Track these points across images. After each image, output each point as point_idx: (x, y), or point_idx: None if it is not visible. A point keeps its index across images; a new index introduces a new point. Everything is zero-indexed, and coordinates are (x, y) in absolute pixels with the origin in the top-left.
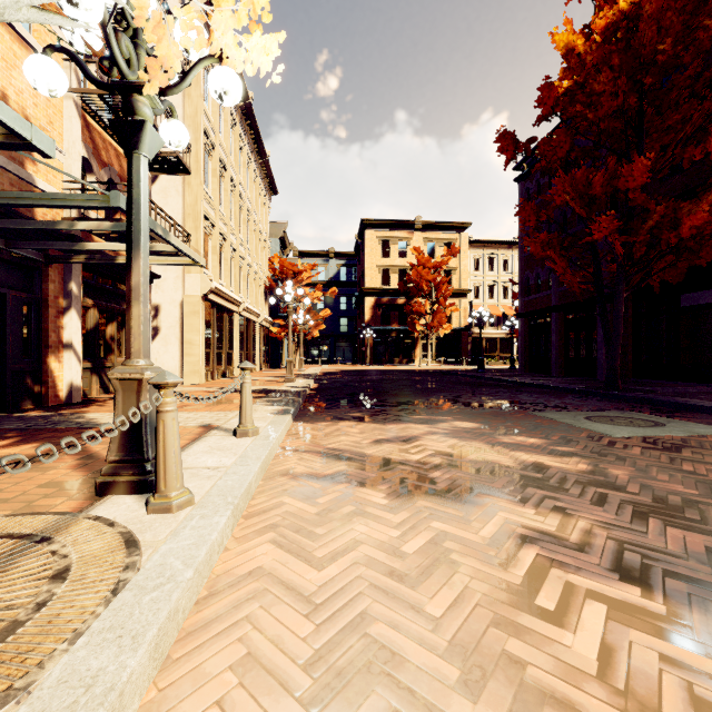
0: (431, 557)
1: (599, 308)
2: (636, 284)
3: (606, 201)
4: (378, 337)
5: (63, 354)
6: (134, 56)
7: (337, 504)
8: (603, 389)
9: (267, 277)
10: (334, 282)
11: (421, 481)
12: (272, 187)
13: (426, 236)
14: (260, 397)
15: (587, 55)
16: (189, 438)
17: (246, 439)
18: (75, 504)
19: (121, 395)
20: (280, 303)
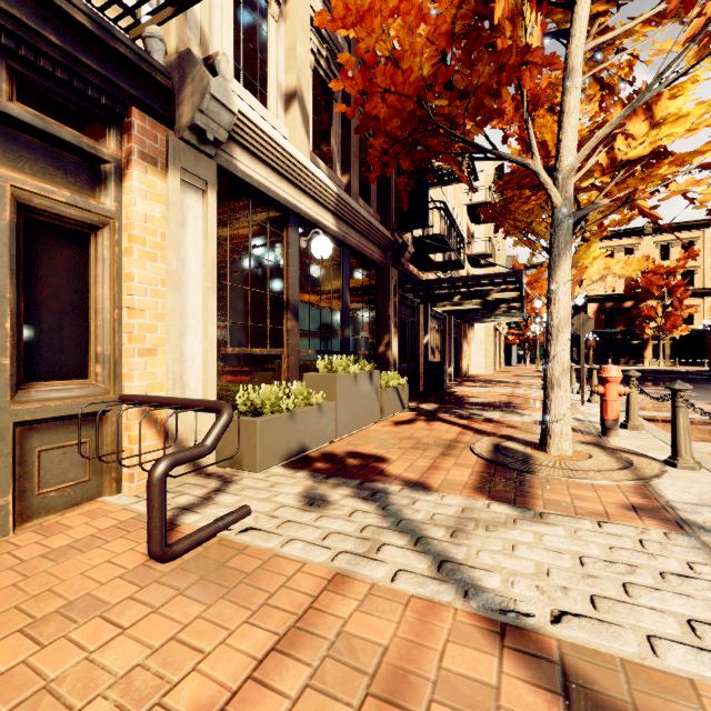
0: None
1: None
2: None
3: None
4: (601, 340)
5: (463, 358)
6: None
7: None
8: None
9: None
10: None
11: None
12: None
13: (658, 239)
14: None
15: None
16: None
17: None
18: None
19: None
20: None
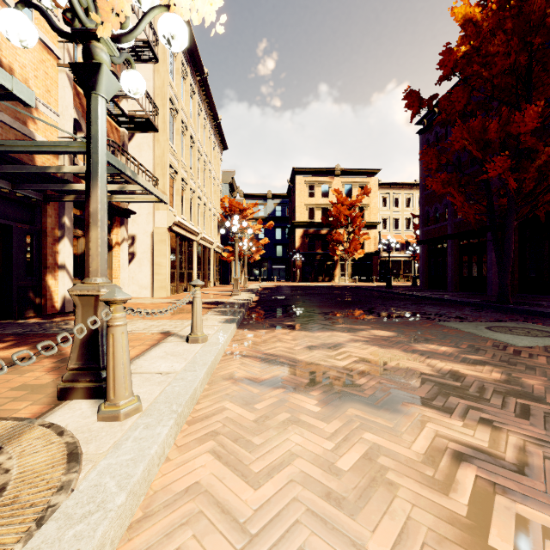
0: (367, 476)
1: (491, 235)
2: (525, 214)
3: (500, 145)
4: (306, 260)
5: (59, 273)
6: (91, 6)
7: (273, 410)
8: (496, 303)
9: (219, 214)
10: (271, 217)
11: (349, 387)
12: (223, 144)
13: (344, 180)
14: (212, 308)
15: (484, 21)
16: (150, 344)
17: (196, 346)
18: (37, 408)
19: (81, 309)
20: (230, 233)
